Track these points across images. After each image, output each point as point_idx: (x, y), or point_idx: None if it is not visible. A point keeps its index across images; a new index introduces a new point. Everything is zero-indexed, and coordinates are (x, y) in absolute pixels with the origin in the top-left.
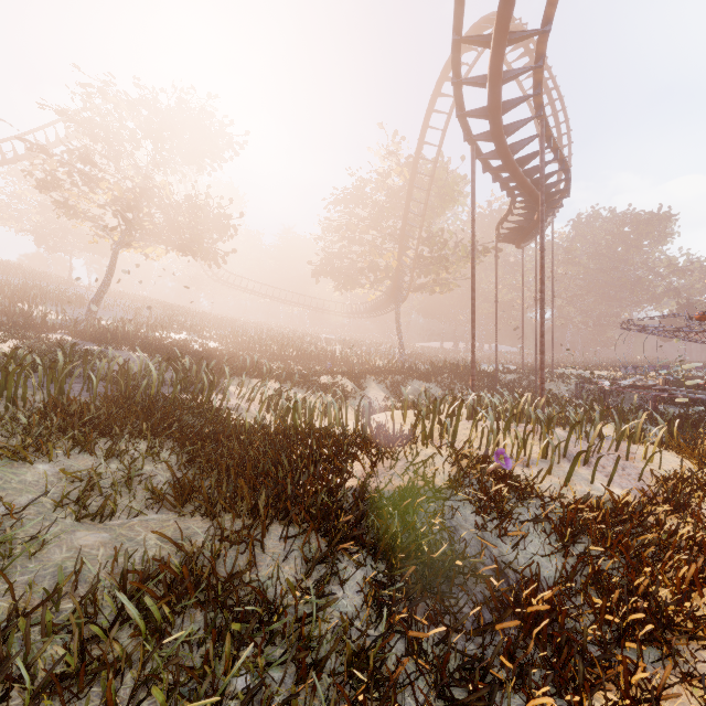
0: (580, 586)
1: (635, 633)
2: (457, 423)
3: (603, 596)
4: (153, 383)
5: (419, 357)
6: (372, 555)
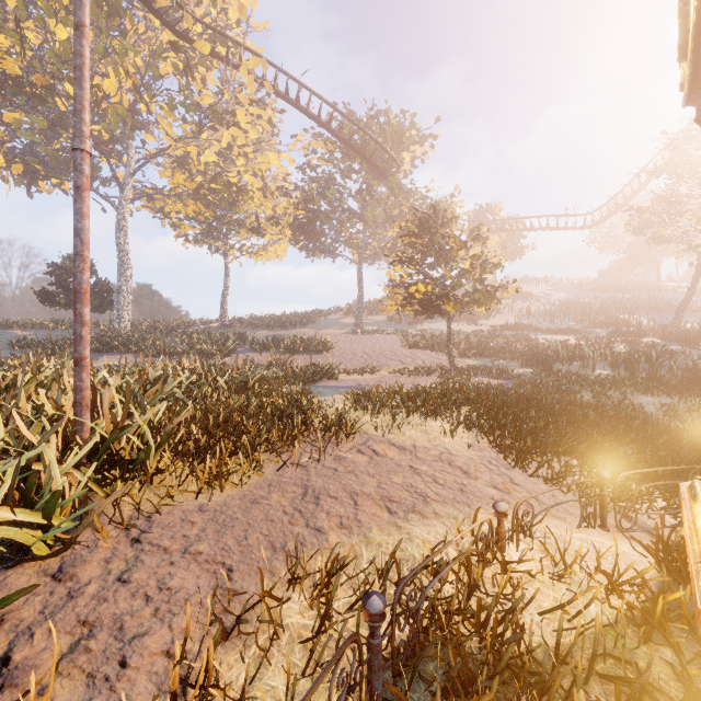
0: None
1: None
2: None
3: None
4: None
5: None
6: None
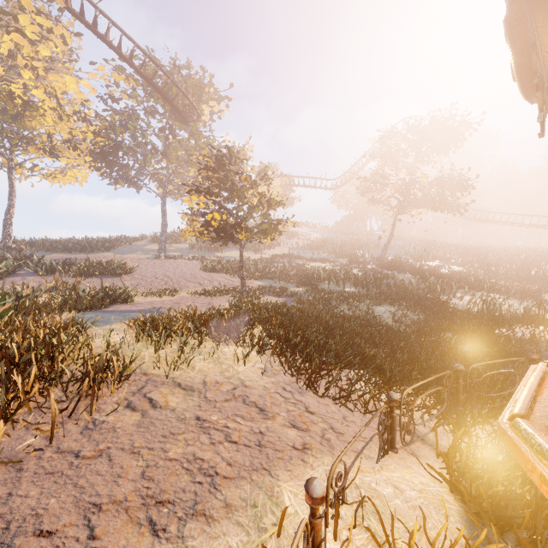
0: None
1: None
2: None
3: None
4: (414, 288)
5: None
6: (486, 347)
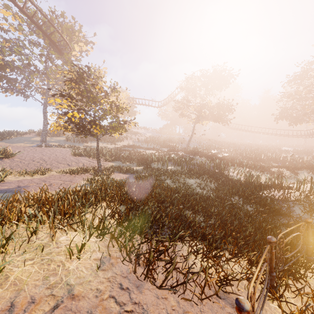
0: None
1: None
2: None
3: None
4: (209, 166)
5: None
6: (260, 205)
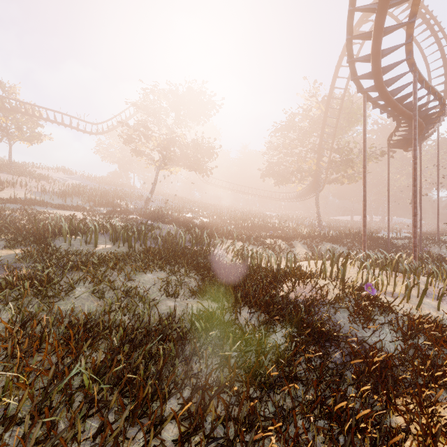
0: (408, 357)
1: (437, 383)
2: (345, 268)
3: (417, 360)
4: (183, 241)
5: (333, 227)
6: (290, 325)
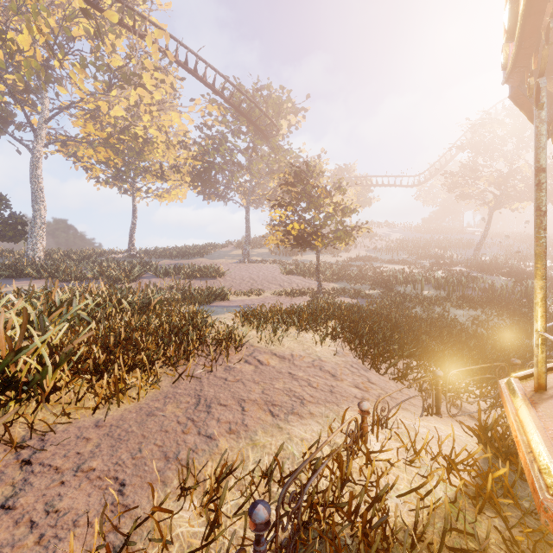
0: None
1: None
2: None
3: None
4: (504, 292)
5: None
6: None
